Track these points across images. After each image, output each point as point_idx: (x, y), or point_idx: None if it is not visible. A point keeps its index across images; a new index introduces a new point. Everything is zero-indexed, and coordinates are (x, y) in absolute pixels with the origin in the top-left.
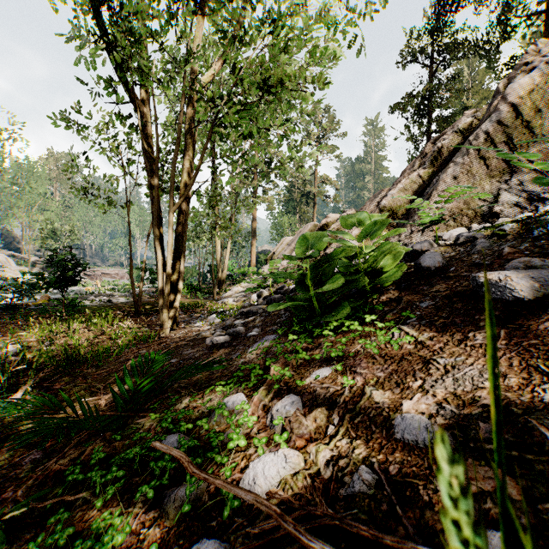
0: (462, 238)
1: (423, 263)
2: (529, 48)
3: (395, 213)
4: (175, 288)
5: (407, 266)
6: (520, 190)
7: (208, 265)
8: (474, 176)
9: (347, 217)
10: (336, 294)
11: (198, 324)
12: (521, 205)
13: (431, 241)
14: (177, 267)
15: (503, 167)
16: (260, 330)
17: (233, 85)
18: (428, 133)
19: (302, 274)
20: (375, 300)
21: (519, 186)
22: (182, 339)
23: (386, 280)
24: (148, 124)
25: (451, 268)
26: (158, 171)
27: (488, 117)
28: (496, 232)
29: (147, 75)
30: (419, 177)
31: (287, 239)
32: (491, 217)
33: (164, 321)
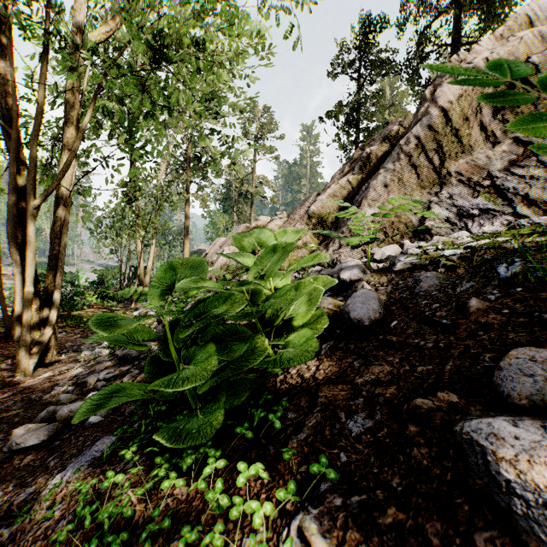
0: (399, 263)
1: (352, 313)
2: (452, 58)
3: (324, 220)
4: (49, 308)
5: (332, 307)
6: (450, 204)
7: (133, 266)
8: (405, 185)
9: (241, 235)
10: (215, 371)
11: (82, 356)
12: (452, 221)
13: (363, 266)
14: (53, 280)
15: (433, 178)
16: (109, 411)
17: (126, 45)
18: (357, 143)
19: (178, 319)
20: (280, 377)
21: (449, 200)
22: (28, 395)
23: (293, 357)
24: (9, 85)
25: (392, 322)
26: (16, 148)
27: (418, 122)
28: (442, 262)
29: (5, 17)
30: (349, 183)
31: (221, 240)
32: (422, 232)
33: (22, 358)
